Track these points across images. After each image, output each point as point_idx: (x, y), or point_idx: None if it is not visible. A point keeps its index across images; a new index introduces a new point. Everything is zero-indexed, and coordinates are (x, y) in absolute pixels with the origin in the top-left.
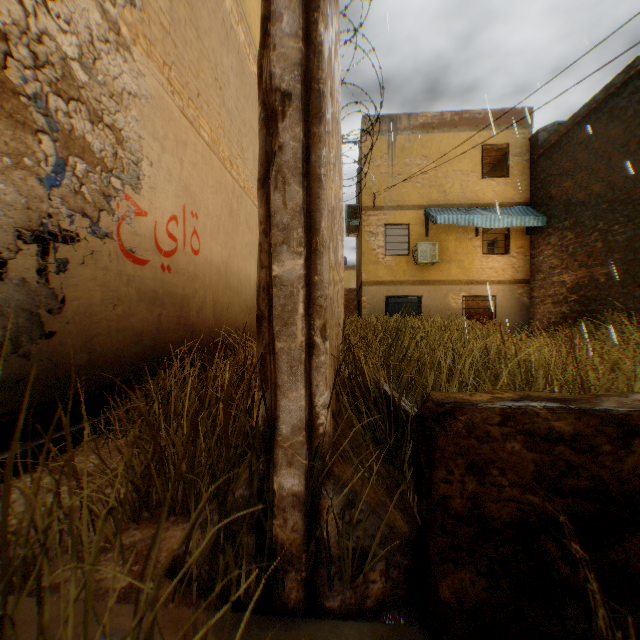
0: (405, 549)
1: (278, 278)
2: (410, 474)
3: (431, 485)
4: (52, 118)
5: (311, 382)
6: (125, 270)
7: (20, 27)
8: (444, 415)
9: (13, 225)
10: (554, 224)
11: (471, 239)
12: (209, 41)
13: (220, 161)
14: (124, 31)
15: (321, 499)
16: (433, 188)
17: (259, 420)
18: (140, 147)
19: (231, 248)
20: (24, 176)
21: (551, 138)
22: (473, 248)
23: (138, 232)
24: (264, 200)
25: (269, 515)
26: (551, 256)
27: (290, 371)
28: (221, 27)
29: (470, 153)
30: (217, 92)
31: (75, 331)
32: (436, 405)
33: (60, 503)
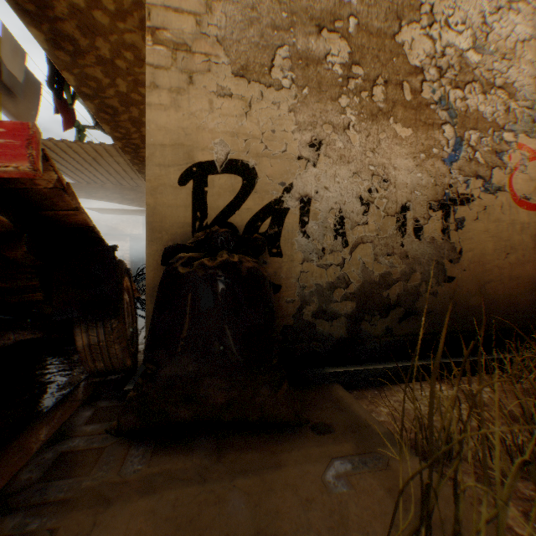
0: None
1: None
2: None
3: None
4: (450, 109)
5: None
6: (516, 219)
7: (429, 56)
8: None
9: (424, 200)
10: None
11: None
12: None
13: None
14: None
15: None
16: None
17: None
18: (533, 89)
19: None
20: (431, 163)
21: None
22: None
23: (531, 177)
24: None
25: None
26: None
27: None
28: None
29: None
30: None
31: (467, 277)
32: None
33: (459, 416)
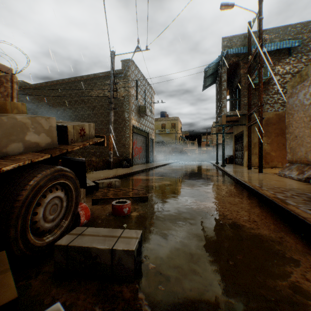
0: None
1: None
2: None
3: None
4: None
5: None
6: None
7: None
8: None
9: None
10: None
11: None
12: None
13: None
14: None
15: None
16: None
17: None
18: None
19: None
20: None
21: (22, 87)
22: None
23: None
24: None
25: None
26: None
27: None
28: None
29: None
30: None
31: None
32: None
33: None
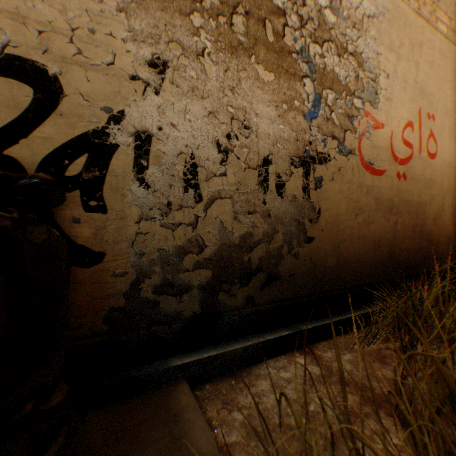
0: None
1: None
2: None
3: None
4: (310, 64)
5: None
6: (364, 182)
7: (291, 1)
8: None
9: (287, 155)
10: None
11: None
12: None
13: None
14: None
15: None
16: None
17: None
18: (376, 64)
19: None
20: (293, 116)
21: None
22: None
23: (375, 145)
24: None
25: None
26: None
27: None
28: None
29: None
30: None
31: (326, 237)
32: None
33: None
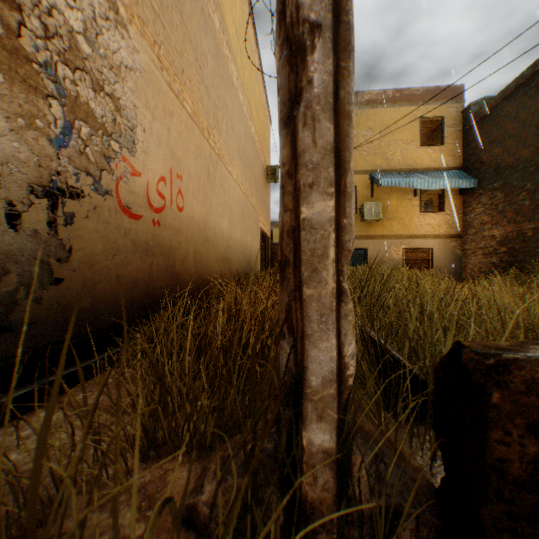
0: (432, 505)
1: (307, 221)
2: (405, 417)
3: (484, 446)
4: (60, 85)
5: (339, 331)
6: (122, 224)
7: None
8: (494, 369)
9: (26, 181)
10: (484, 185)
11: (410, 199)
12: (191, 25)
13: (200, 131)
14: (121, 11)
15: (350, 455)
16: (377, 155)
17: (282, 370)
18: (135, 115)
19: (208, 206)
20: (36, 136)
21: (482, 111)
22: (412, 207)
23: (133, 190)
24: (289, 140)
25: (297, 472)
26: (482, 213)
27: (320, 319)
28: (201, 14)
29: (409, 125)
30: (197, 70)
31: (80, 278)
32: (483, 357)
33: (74, 446)
